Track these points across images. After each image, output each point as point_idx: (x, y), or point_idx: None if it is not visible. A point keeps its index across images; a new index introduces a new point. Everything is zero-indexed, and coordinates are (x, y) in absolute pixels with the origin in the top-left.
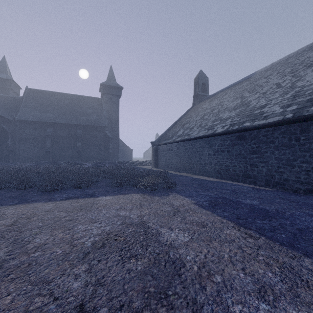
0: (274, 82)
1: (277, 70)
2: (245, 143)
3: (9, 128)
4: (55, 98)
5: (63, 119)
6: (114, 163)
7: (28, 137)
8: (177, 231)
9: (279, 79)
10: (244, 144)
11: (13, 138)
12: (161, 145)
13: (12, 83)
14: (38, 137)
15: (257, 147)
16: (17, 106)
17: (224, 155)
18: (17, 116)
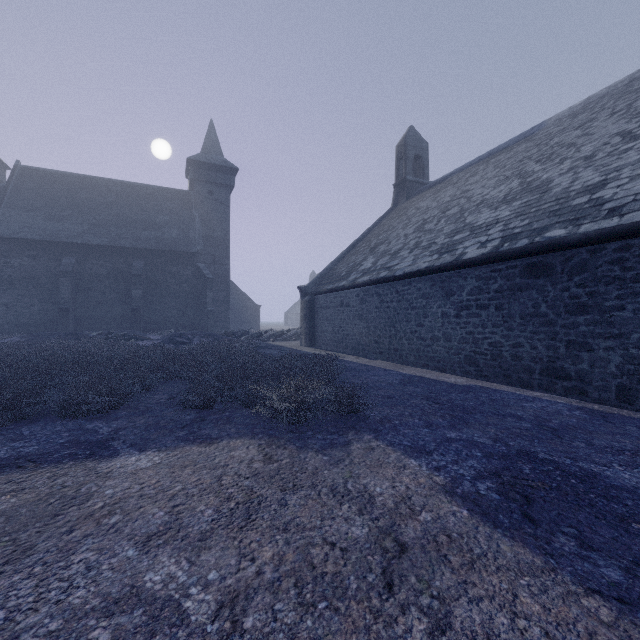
0: (611, 131)
1: (606, 108)
2: (550, 284)
3: None
4: (83, 189)
5: (101, 236)
6: (215, 335)
7: (17, 276)
8: None
9: (626, 124)
10: (547, 286)
11: None
12: (323, 293)
13: None
14: (43, 275)
15: (588, 296)
16: None
17: (487, 318)
18: None
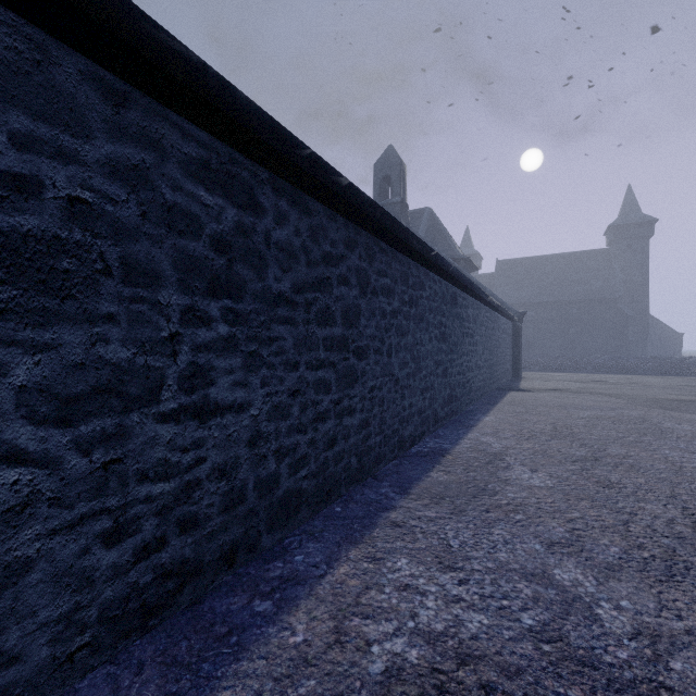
0: None
1: None
2: None
3: None
4: (532, 267)
5: (548, 296)
6: (643, 358)
7: None
8: None
9: None
10: None
11: None
12: None
13: (477, 257)
14: None
15: None
16: (489, 287)
17: None
18: None
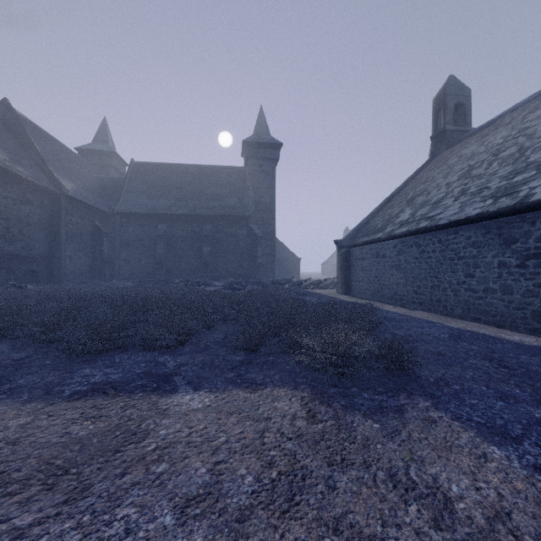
0: None
1: None
2: None
3: (106, 227)
4: (171, 174)
5: (183, 207)
6: (263, 283)
7: (131, 240)
8: None
9: None
10: None
11: (112, 241)
12: (358, 245)
13: (115, 158)
14: (146, 238)
15: None
16: (118, 191)
17: None
18: (117, 206)
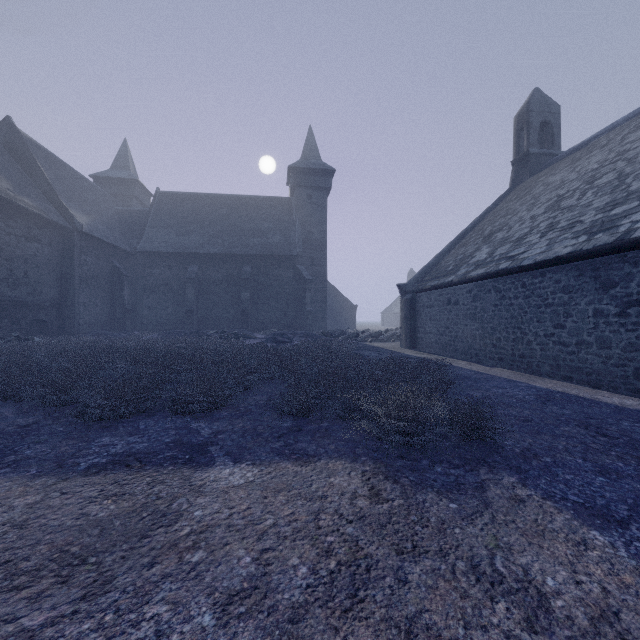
0: None
1: None
2: None
3: (127, 268)
4: (204, 206)
5: (218, 246)
6: (313, 334)
7: (157, 284)
8: None
9: None
10: None
11: (134, 285)
12: (426, 290)
13: (137, 187)
14: (174, 282)
15: None
16: (141, 226)
17: None
18: (140, 244)
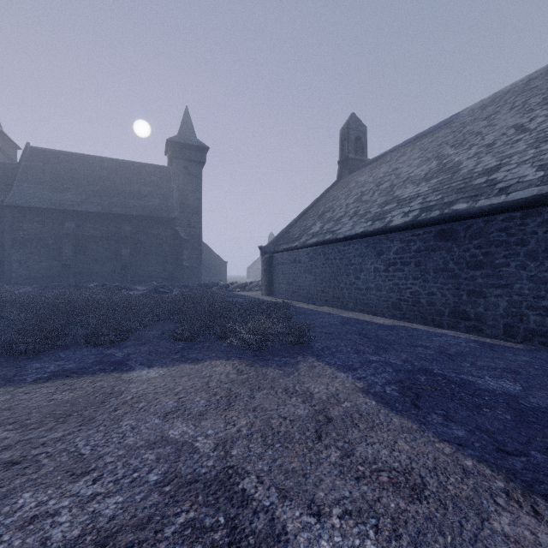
0: (508, 124)
1: (508, 103)
2: (456, 246)
3: None
4: (81, 166)
5: (97, 205)
6: (190, 286)
7: (28, 238)
8: (338, 523)
9: (520, 118)
10: (453, 247)
11: None
12: (279, 252)
13: (2, 138)
14: (49, 237)
15: (483, 255)
16: (8, 179)
17: (409, 272)
18: (7, 197)
